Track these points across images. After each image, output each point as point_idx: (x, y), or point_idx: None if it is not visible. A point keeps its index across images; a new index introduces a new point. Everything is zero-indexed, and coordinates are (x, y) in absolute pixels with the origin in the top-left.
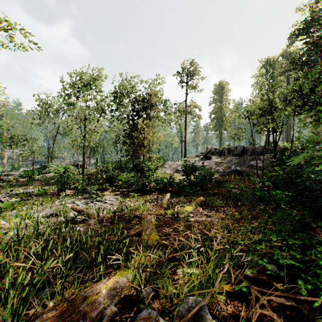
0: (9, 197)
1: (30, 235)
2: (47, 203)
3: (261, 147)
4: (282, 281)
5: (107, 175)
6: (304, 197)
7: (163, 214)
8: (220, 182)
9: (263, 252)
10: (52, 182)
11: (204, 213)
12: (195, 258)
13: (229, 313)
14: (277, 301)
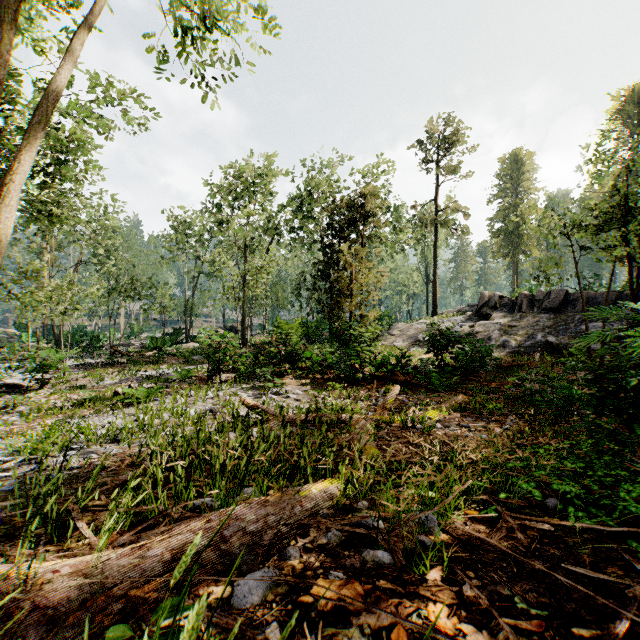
0: (136, 381)
1: (196, 436)
2: (199, 392)
3: (610, 292)
4: (560, 517)
5: (288, 350)
6: (620, 400)
7: (387, 420)
8: (508, 368)
9: (538, 478)
10: (194, 359)
11: (463, 423)
12: (432, 479)
13: (465, 532)
14: (531, 525)
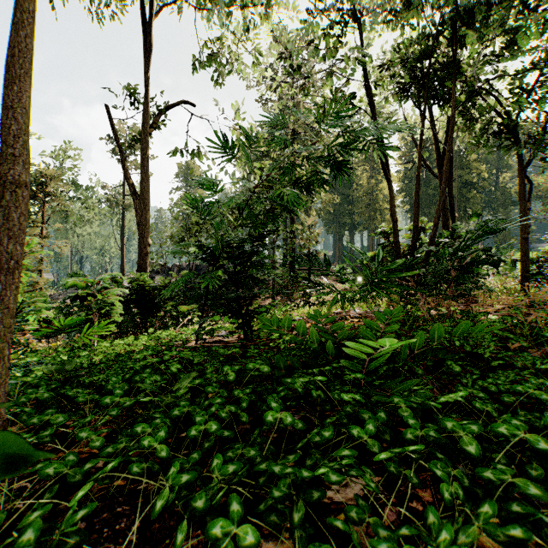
0: None
1: None
2: None
3: None
4: None
5: None
6: None
7: None
8: None
9: None
10: None
11: None
12: None
13: None
14: None
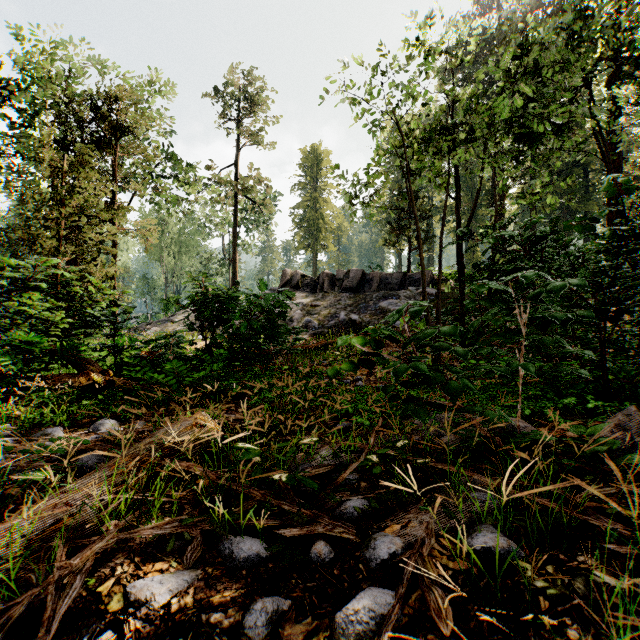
0: None
1: None
2: None
3: (397, 273)
4: None
5: None
6: None
7: None
8: (313, 350)
9: None
10: None
11: None
12: None
13: None
14: None
